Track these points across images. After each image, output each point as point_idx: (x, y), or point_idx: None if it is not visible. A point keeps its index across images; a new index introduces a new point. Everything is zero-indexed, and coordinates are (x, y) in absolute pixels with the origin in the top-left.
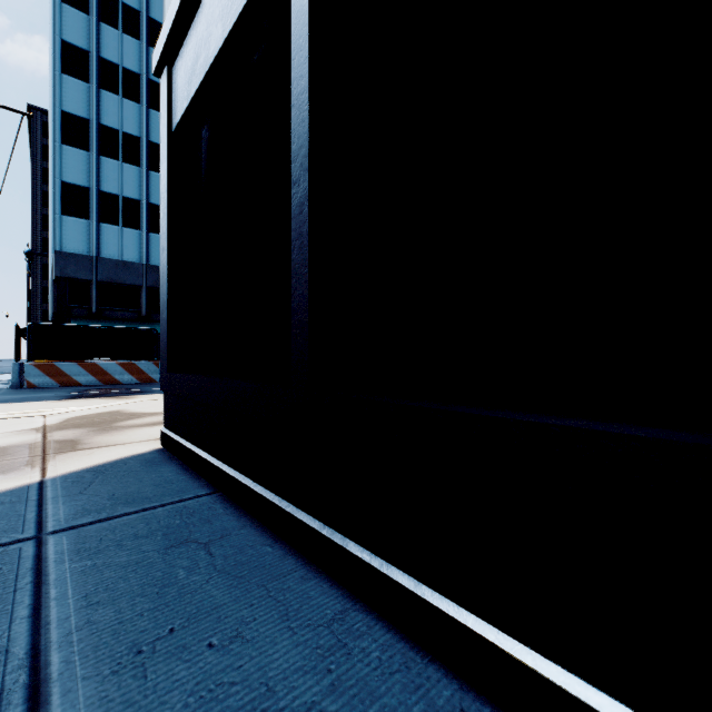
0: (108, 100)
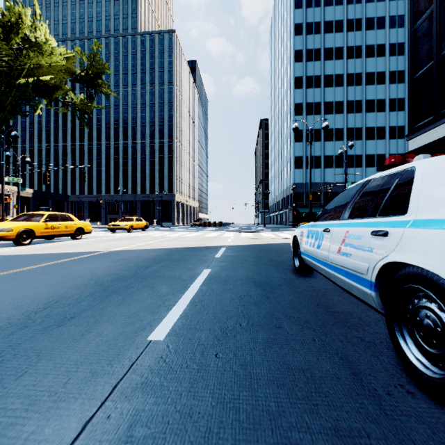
0: (309, 119)
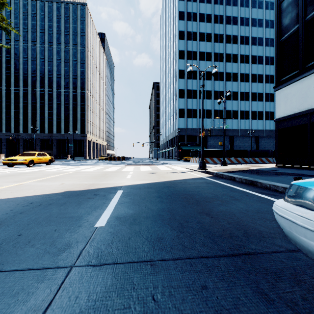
0: (189, 82)
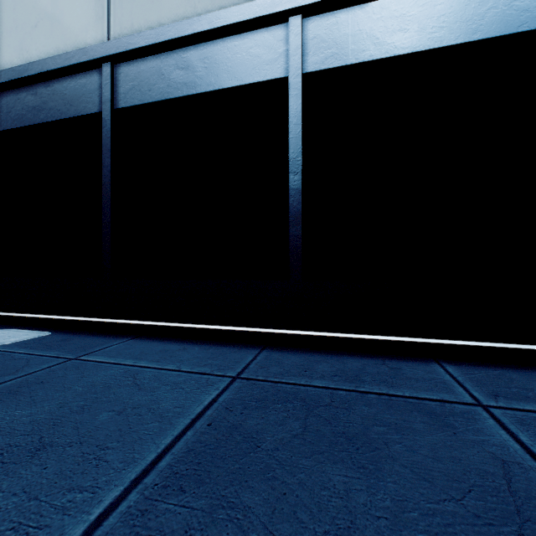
0: None
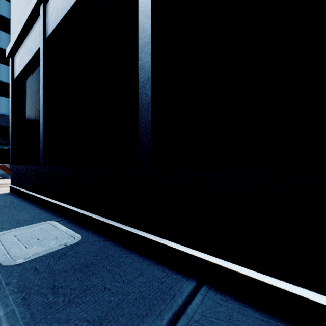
0: None
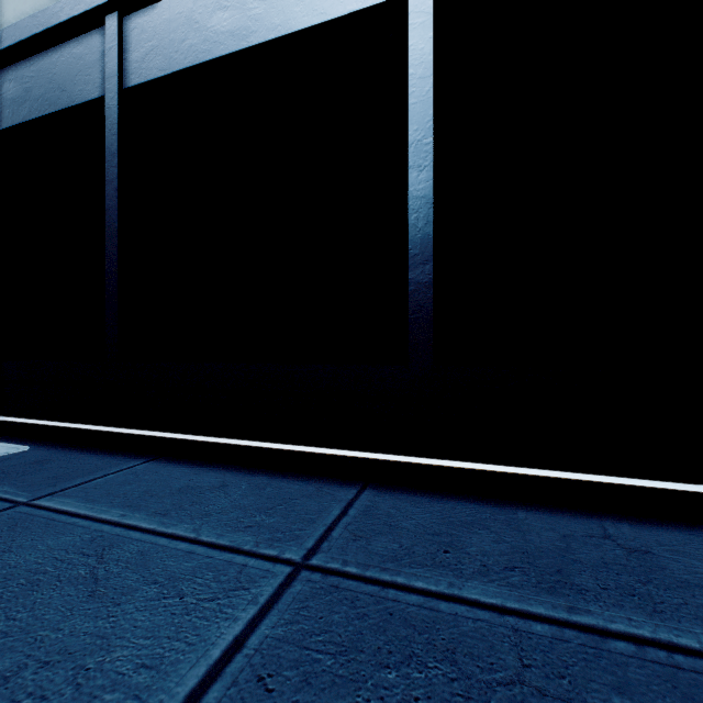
0: None
